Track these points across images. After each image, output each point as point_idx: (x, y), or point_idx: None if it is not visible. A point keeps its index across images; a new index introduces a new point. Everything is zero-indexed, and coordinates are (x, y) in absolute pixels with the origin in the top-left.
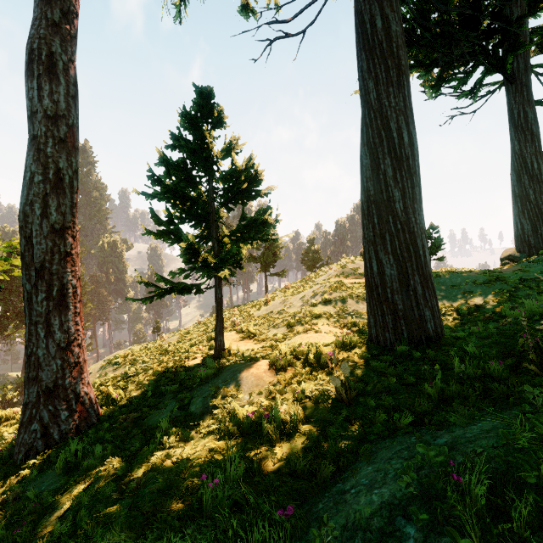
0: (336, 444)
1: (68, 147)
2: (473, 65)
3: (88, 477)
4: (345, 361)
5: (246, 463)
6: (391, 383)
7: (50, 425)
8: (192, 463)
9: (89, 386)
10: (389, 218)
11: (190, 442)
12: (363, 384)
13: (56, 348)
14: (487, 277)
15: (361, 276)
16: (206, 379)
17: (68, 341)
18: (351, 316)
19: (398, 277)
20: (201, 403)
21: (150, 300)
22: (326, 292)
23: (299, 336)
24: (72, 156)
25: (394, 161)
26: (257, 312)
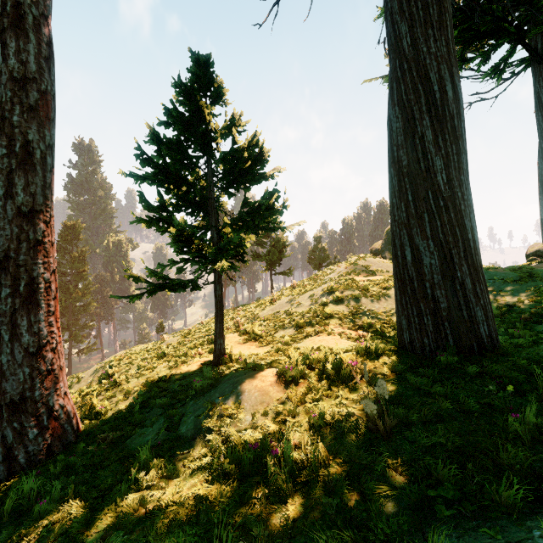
0: (381, 510)
1: (39, 116)
2: (498, 44)
3: (38, 529)
4: (372, 374)
5: (244, 542)
6: (444, 408)
7: (14, 446)
8: (170, 522)
9: (66, 397)
10: (427, 193)
11: (174, 480)
12: (404, 408)
13: (23, 353)
14: (518, 274)
15: (374, 273)
16: (202, 391)
17: (38, 345)
18: (366, 316)
19: (440, 267)
20: (193, 423)
21: (139, 298)
22: (337, 290)
23: (309, 339)
24: (45, 128)
25: (434, 121)
26: (262, 312)
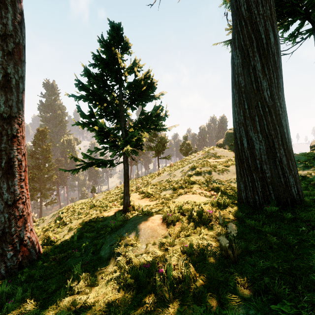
0: None
1: (15, 58)
2: (293, 20)
3: None
4: (222, 218)
5: None
6: (273, 242)
7: None
8: None
9: (32, 232)
10: (258, 103)
11: (95, 287)
12: (245, 242)
13: (4, 205)
14: (307, 157)
15: (219, 157)
16: (115, 228)
17: (14, 200)
18: (215, 183)
19: (266, 150)
20: (109, 249)
21: (77, 171)
22: (197, 167)
23: (181, 196)
24: (18, 66)
25: (262, 57)
26: (153, 180)
